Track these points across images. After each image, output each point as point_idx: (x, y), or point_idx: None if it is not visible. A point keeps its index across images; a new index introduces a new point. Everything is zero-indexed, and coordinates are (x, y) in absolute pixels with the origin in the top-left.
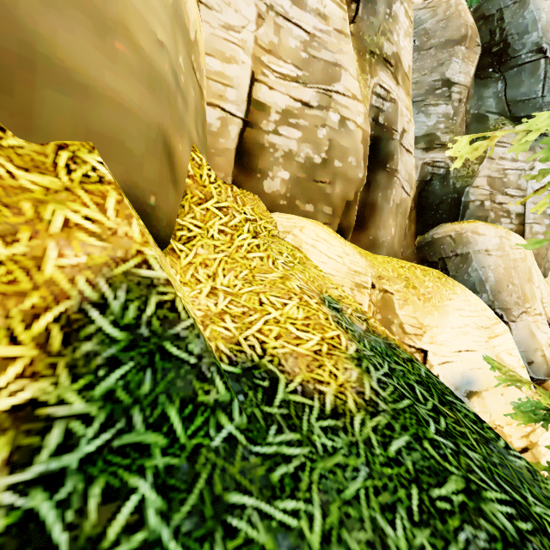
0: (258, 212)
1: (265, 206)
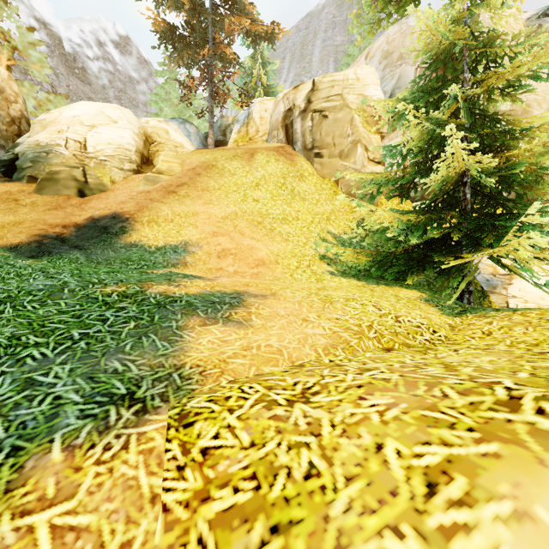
0: (406, 204)
1: (410, 201)
